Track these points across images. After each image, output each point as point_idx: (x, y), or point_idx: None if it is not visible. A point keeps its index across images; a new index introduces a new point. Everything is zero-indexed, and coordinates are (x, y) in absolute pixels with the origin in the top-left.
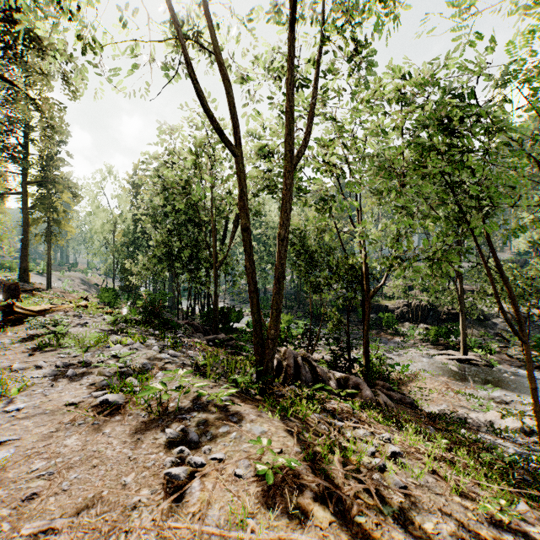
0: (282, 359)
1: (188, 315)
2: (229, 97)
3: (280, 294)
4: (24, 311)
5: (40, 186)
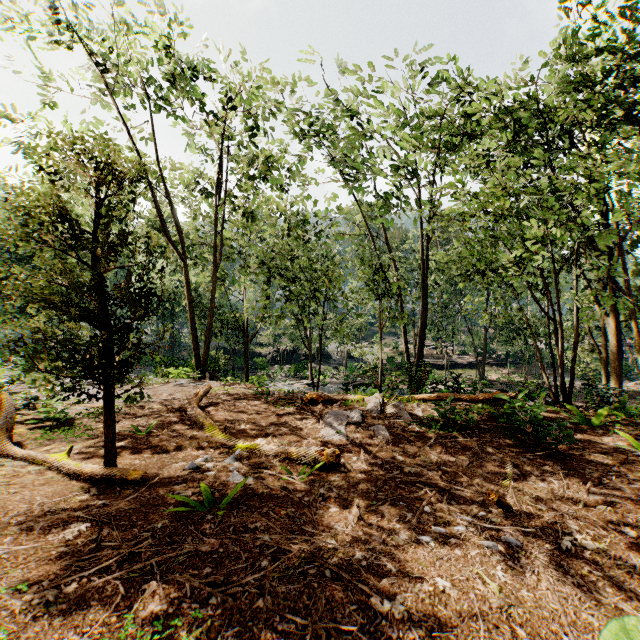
0: None
1: None
2: (178, 227)
3: (210, 334)
4: None
5: None
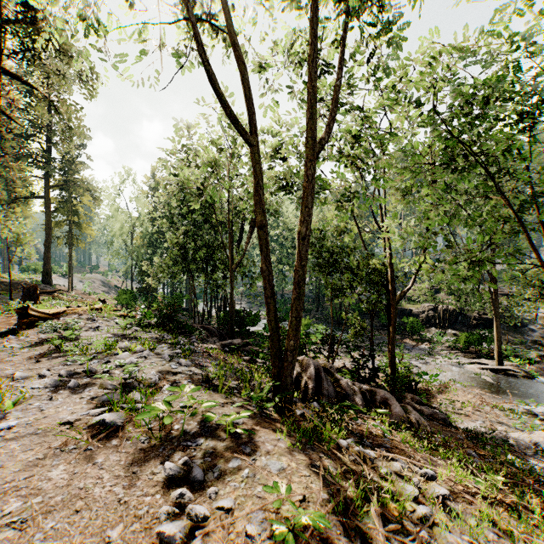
0: (301, 369)
1: (205, 317)
2: (244, 81)
3: (300, 300)
4: (39, 314)
5: (62, 190)
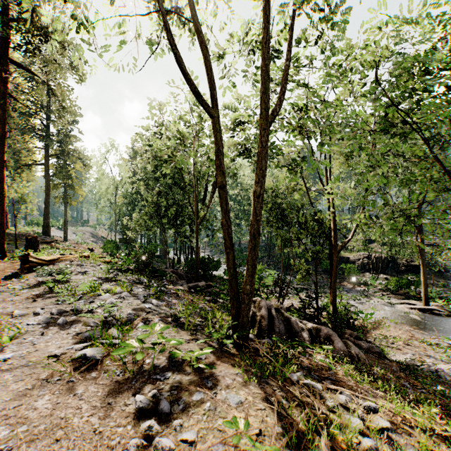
0: (256, 309)
1: (175, 263)
2: (207, 62)
3: (255, 250)
4: (37, 261)
5: (59, 158)
